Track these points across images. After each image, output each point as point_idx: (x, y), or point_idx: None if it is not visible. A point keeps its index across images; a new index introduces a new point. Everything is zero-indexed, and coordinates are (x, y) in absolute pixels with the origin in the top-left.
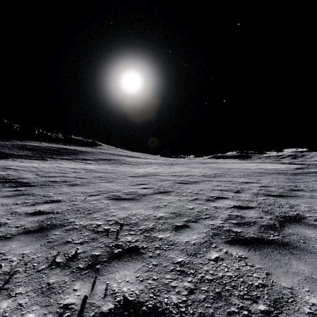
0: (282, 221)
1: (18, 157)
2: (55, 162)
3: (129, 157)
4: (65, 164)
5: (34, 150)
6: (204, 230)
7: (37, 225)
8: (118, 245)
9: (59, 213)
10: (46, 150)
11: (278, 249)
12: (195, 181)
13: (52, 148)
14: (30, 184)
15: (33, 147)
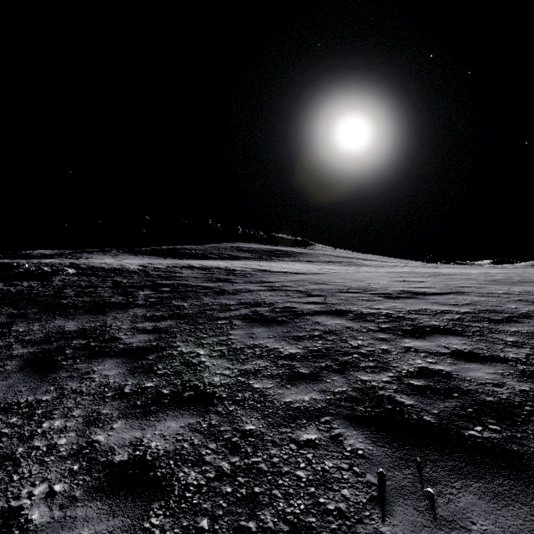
0: (525, 282)
1: (246, 259)
2: (286, 263)
3: (361, 260)
4: (298, 264)
5: (252, 252)
6: (459, 282)
7: (352, 281)
8: (406, 283)
9: (357, 279)
10: (262, 252)
11: (501, 285)
12: (466, 274)
13: (266, 250)
14: (302, 273)
15: (248, 249)
